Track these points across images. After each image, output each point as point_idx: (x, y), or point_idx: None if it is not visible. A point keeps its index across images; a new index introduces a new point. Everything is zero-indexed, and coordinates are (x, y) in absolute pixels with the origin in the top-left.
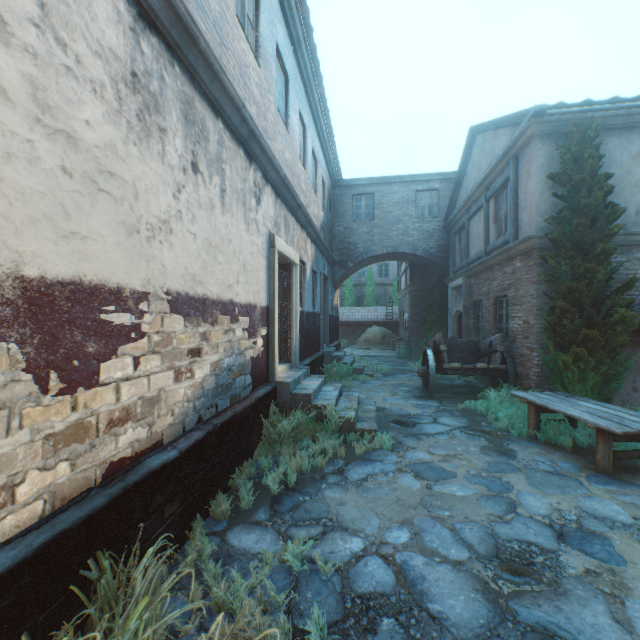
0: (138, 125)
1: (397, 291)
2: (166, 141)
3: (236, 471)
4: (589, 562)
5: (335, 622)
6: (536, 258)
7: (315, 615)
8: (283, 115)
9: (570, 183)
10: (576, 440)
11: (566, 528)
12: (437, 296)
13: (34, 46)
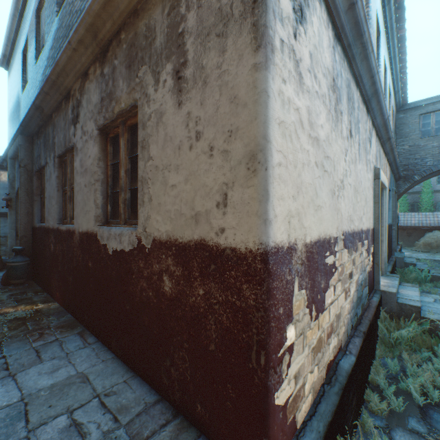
0: (334, 116)
1: None
2: (341, 120)
3: (371, 368)
4: None
5: None
6: None
7: None
8: None
9: None
10: None
11: None
12: None
13: (308, 86)
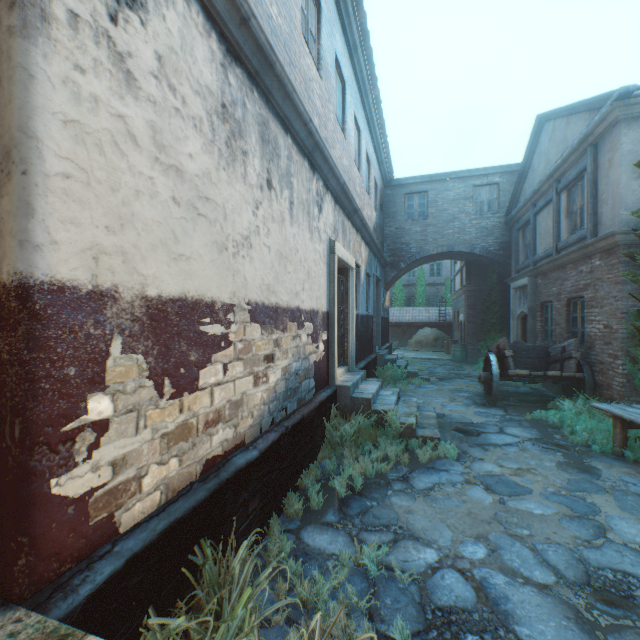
0: (226, 151)
1: (450, 291)
2: (247, 163)
3: (303, 472)
4: None
5: (417, 632)
6: (620, 256)
7: (399, 622)
8: (340, 122)
9: None
10: None
11: None
12: (497, 296)
13: (154, 95)
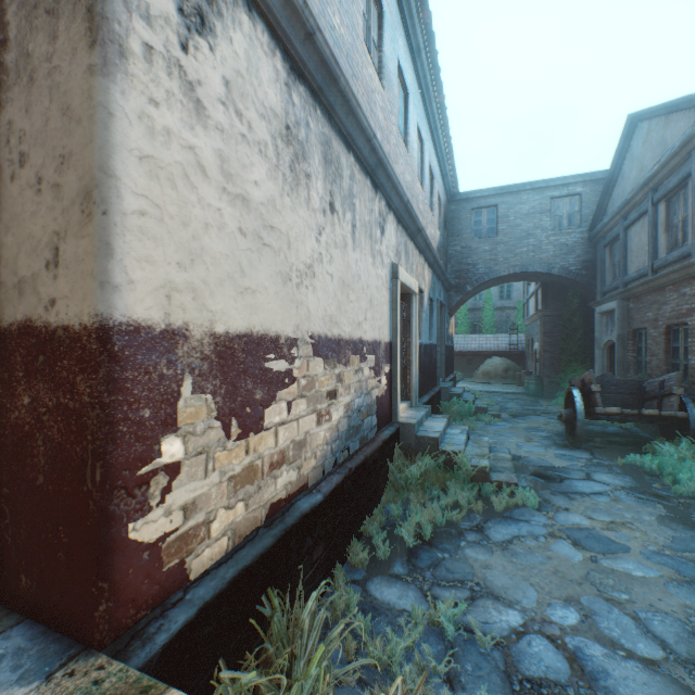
0: (290, 176)
1: (523, 316)
2: (310, 186)
3: (367, 517)
4: None
5: None
6: None
7: (484, 693)
8: (402, 134)
9: None
10: None
11: None
12: (578, 322)
13: (221, 123)
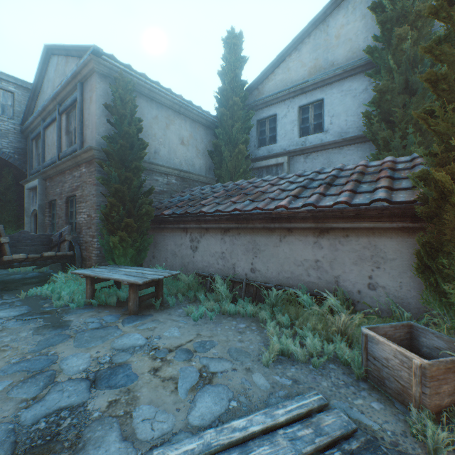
0: None
1: None
2: None
3: None
4: (113, 394)
5: None
6: (97, 166)
7: None
8: None
9: (119, 116)
10: (121, 297)
11: (100, 372)
12: (14, 196)
13: None
